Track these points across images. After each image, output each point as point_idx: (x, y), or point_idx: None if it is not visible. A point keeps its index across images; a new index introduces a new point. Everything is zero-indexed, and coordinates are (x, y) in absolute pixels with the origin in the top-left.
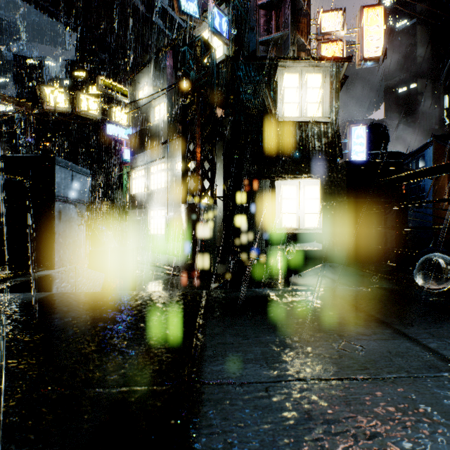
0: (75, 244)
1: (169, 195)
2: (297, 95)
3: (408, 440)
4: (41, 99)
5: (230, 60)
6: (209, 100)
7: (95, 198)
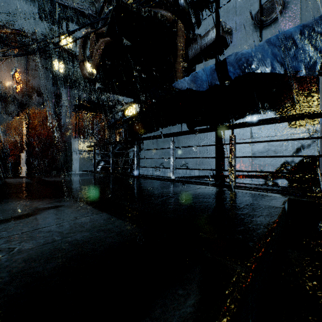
0: None
1: None
2: None
3: (20, 223)
4: None
5: None
6: None
7: None
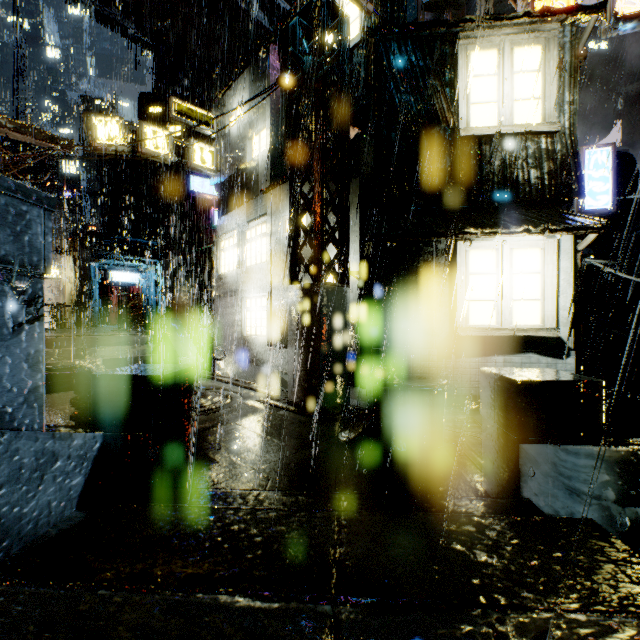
0: (2, 372)
1: (273, 273)
2: (495, 87)
3: None
4: (88, 135)
5: (372, 34)
6: (336, 105)
7: (176, 283)
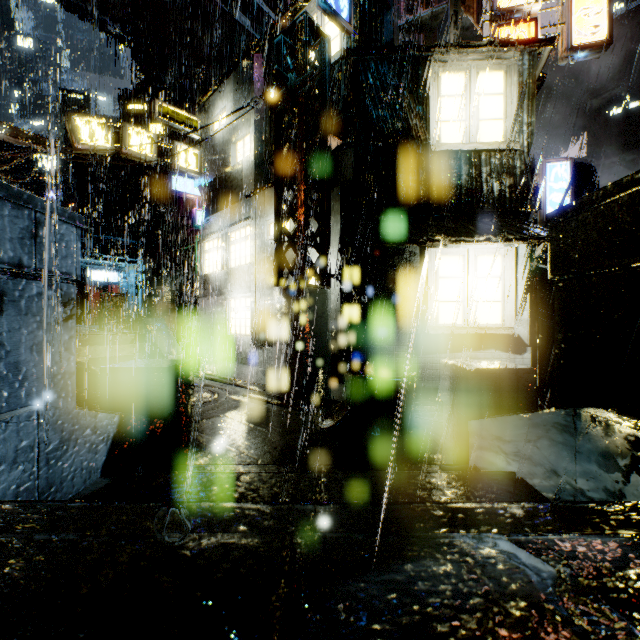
0: (46, 361)
1: (258, 274)
2: (463, 107)
3: None
4: (71, 135)
5: (352, 54)
6: (318, 119)
7: (157, 282)
